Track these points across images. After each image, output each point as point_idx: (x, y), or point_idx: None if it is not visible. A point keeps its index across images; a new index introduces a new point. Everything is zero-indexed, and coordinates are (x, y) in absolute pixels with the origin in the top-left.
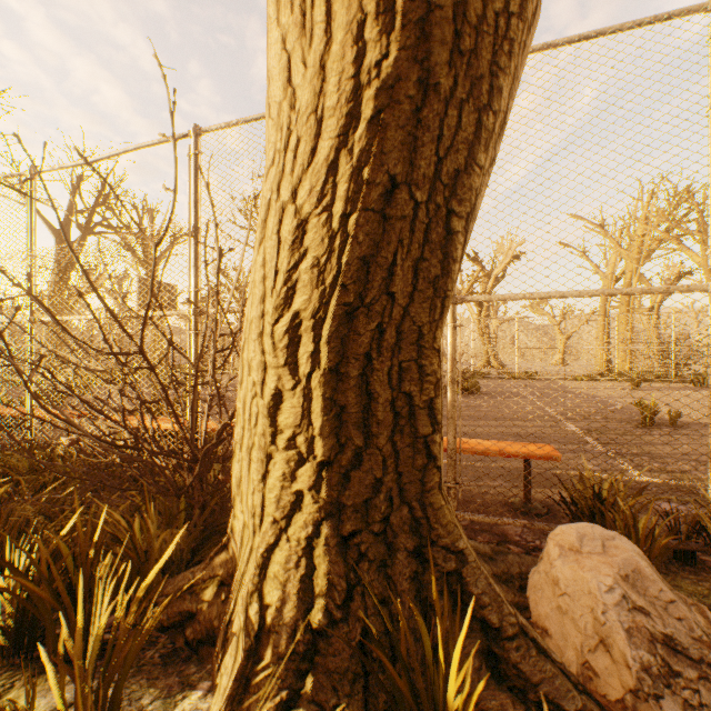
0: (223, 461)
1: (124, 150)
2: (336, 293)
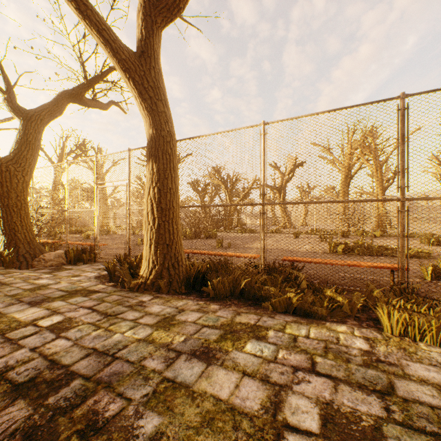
0: None
1: None
2: None
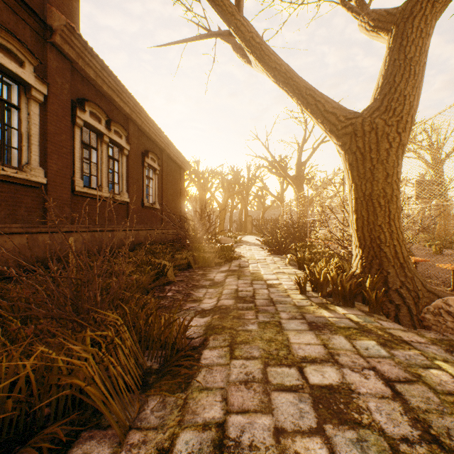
0: None
1: None
2: (353, 216)
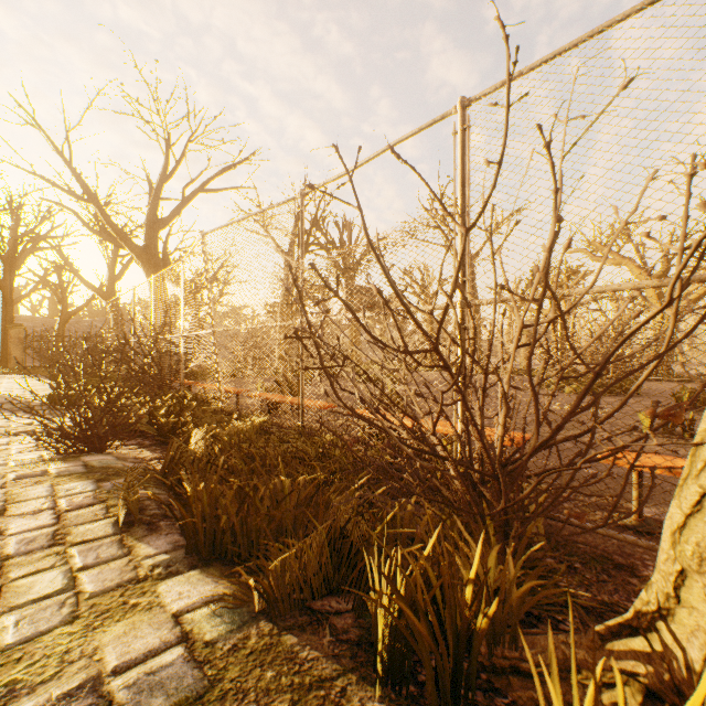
0: (520, 480)
1: (382, 150)
2: None
